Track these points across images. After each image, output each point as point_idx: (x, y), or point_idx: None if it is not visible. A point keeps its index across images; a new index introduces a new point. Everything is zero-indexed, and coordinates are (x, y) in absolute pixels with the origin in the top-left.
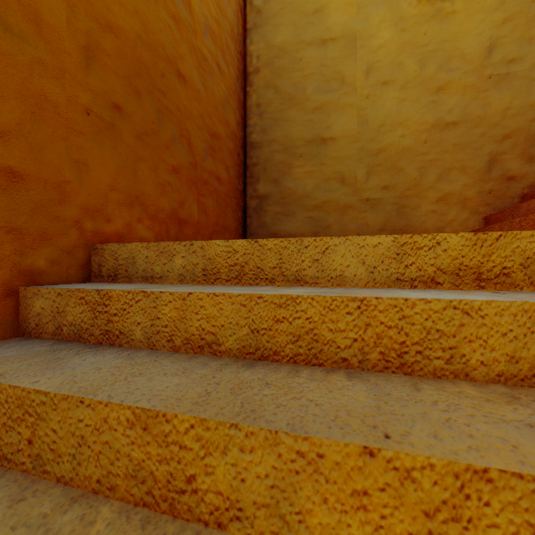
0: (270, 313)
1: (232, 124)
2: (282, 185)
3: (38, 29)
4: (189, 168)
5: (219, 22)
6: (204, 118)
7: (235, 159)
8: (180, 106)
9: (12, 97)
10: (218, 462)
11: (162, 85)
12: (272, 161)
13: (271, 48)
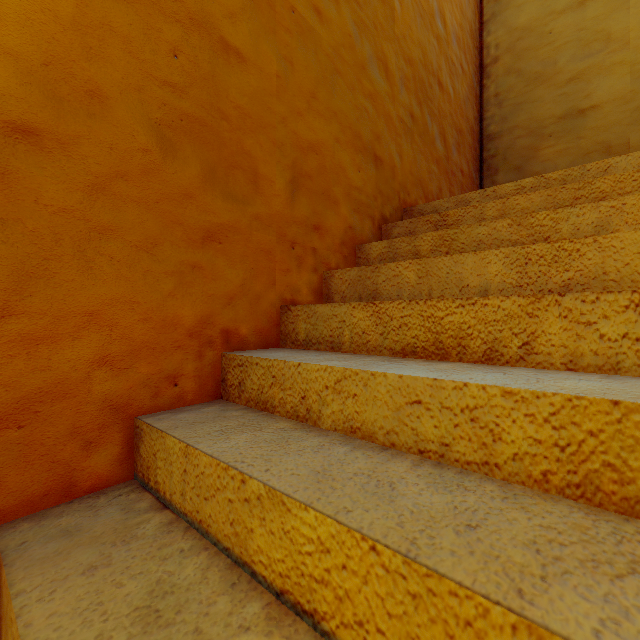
0: (570, 196)
1: (471, 120)
2: (526, 171)
3: (386, 75)
4: (444, 161)
5: (462, 26)
6: (452, 117)
7: (473, 153)
8: (439, 109)
9: (380, 117)
10: (563, 226)
11: (430, 95)
12: (513, 149)
13: (512, 32)
